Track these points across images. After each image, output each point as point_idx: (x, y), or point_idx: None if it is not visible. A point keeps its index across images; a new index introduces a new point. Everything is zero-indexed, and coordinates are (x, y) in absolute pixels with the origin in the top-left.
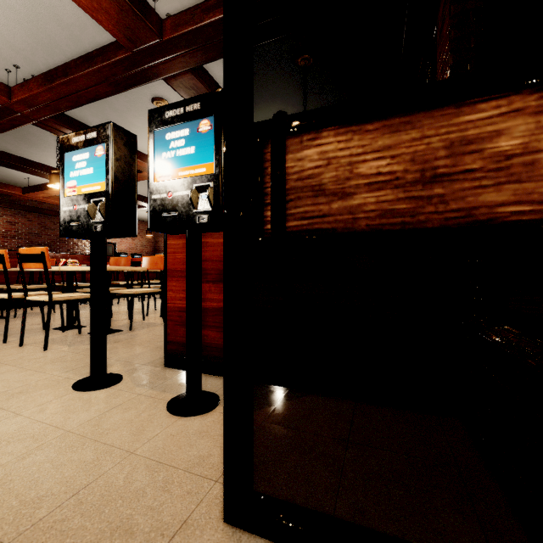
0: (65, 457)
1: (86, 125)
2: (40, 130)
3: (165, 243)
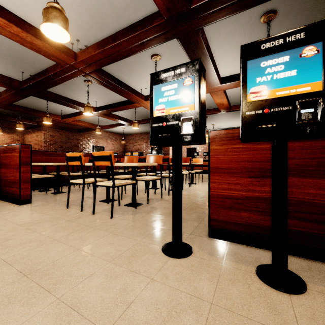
0: None
1: (111, 75)
2: (78, 80)
3: (209, 148)
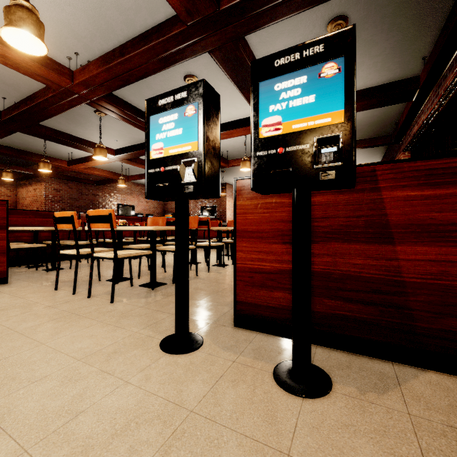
0: (213, 456)
1: (128, 103)
2: (87, 111)
3: (235, 204)
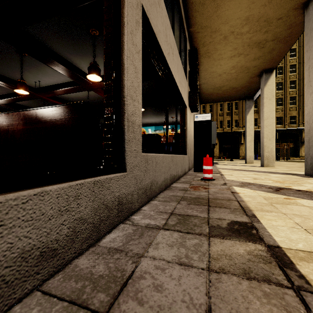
0: None
1: None
2: None
3: None
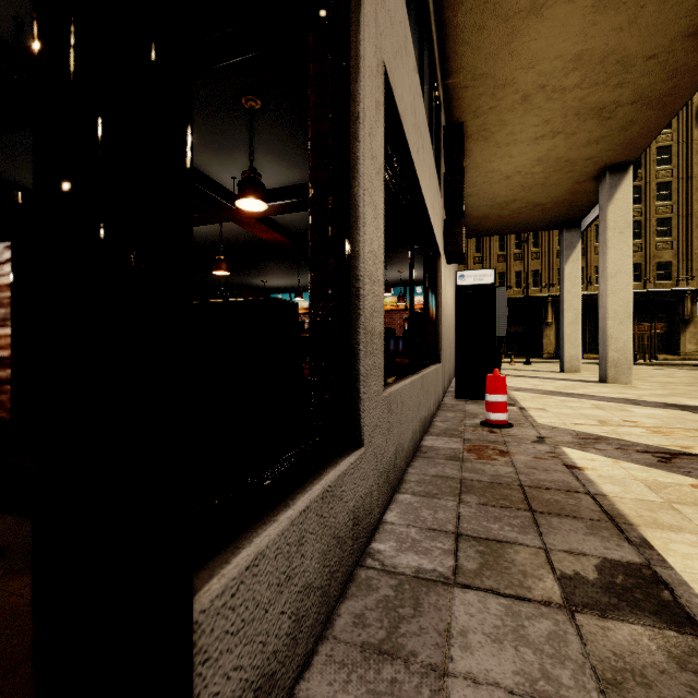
0: None
1: None
2: None
3: None
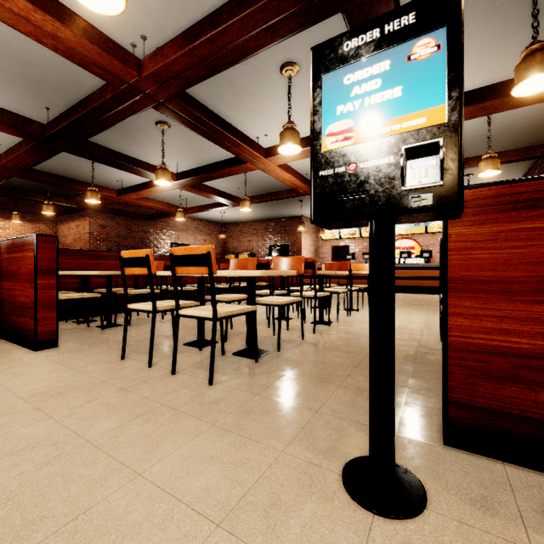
0: None
1: (205, 107)
2: (146, 123)
3: (446, 234)
